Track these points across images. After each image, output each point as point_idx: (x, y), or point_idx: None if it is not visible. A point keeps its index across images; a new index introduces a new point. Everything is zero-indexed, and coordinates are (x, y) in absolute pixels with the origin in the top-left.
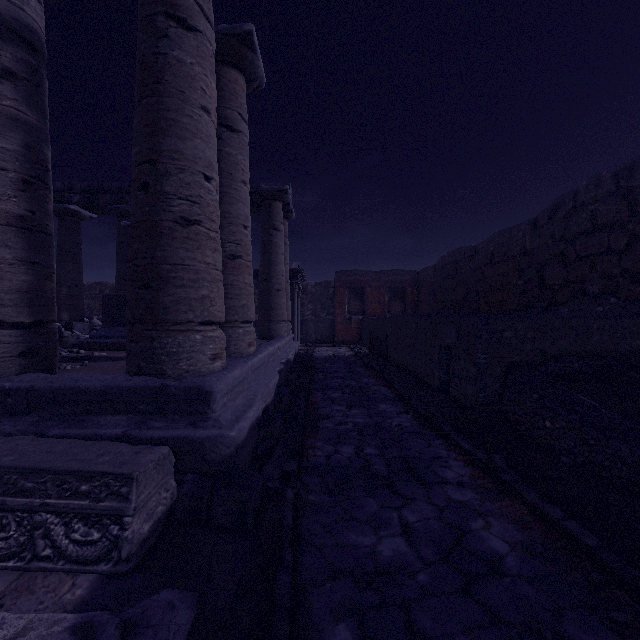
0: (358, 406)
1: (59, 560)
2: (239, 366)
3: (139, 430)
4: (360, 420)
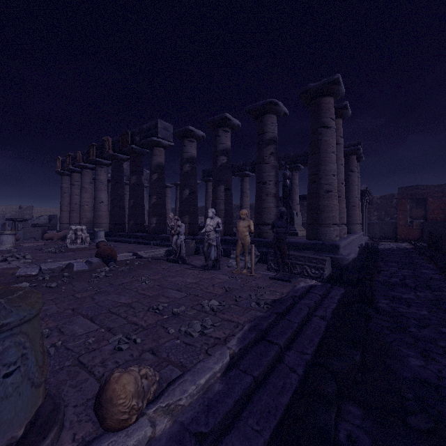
0: (407, 269)
1: (308, 277)
2: (343, 240)
3: (317, 254)
4: (406, 273)
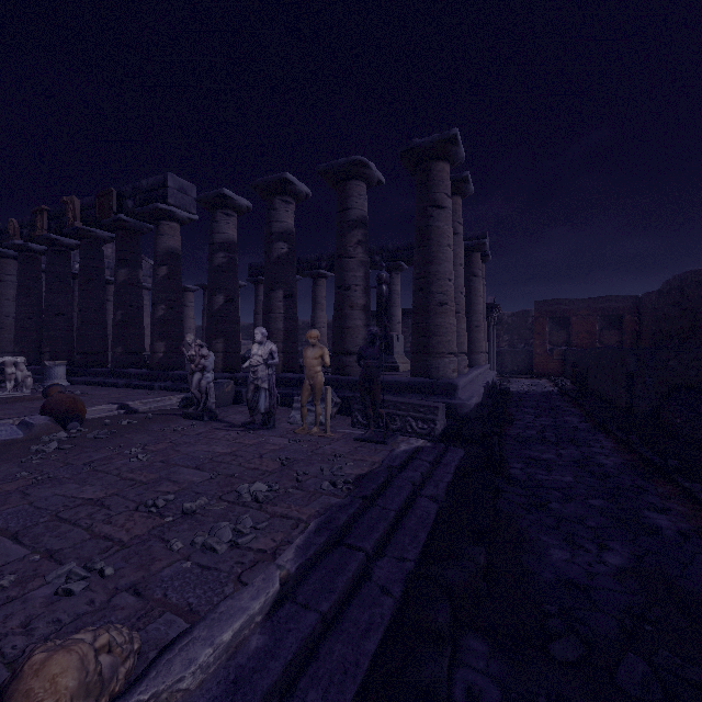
0: (546, 417)
1: (413, 434)
2: (463, 377)
3: (427, 399)
4: (545, 423)
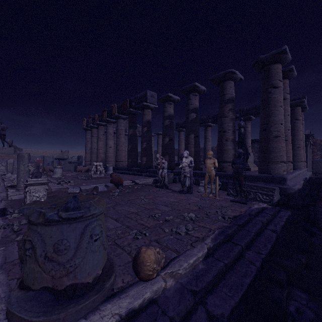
0: None
1: (260, 201)
2: (290, 174)
3: (268, 184)
4: None
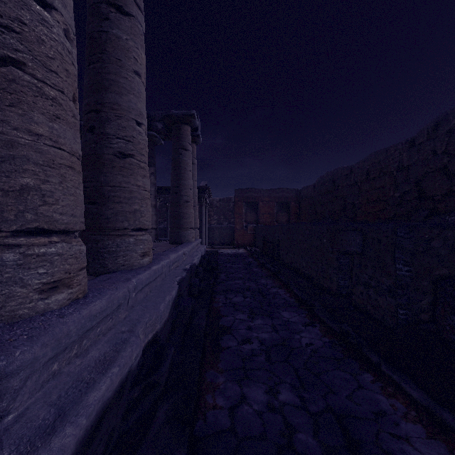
0: (261, 314)
1: None
2: (110, 290)
3: None
4: (265, 335)
